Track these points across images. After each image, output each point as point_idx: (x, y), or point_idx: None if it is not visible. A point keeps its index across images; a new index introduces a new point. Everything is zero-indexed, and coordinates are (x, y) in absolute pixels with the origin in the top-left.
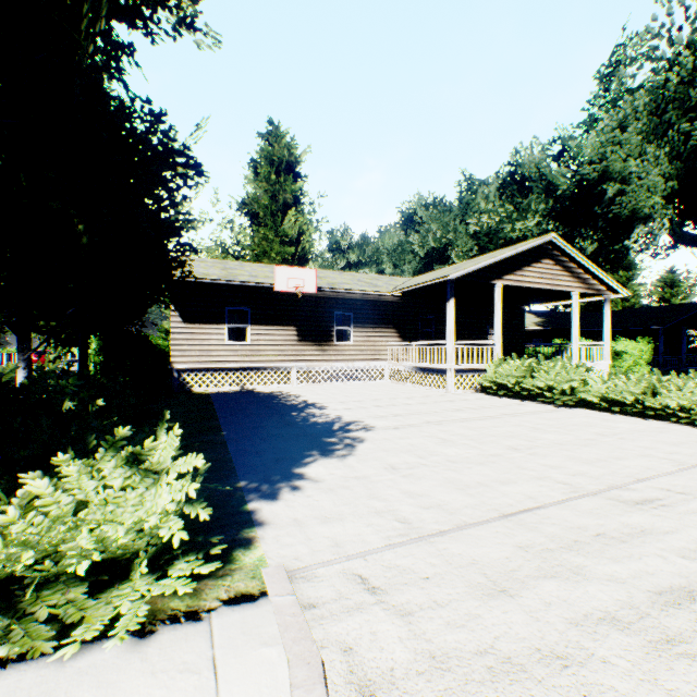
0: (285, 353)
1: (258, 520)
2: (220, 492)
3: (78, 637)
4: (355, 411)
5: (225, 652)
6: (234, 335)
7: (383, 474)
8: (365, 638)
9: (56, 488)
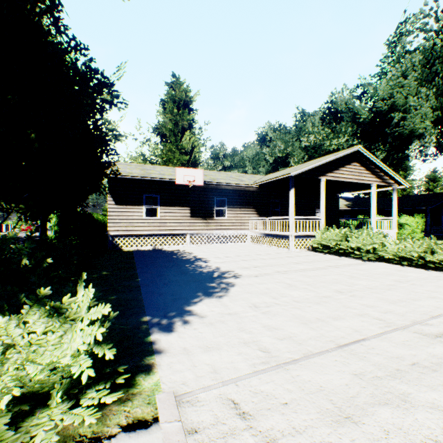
0: (182, 224)
1: (157, 348)
2: (132, 325)
3: None
4: (228, 263)
5: None
6: (150, 213)
7: (249, 311)
8: None
9: None
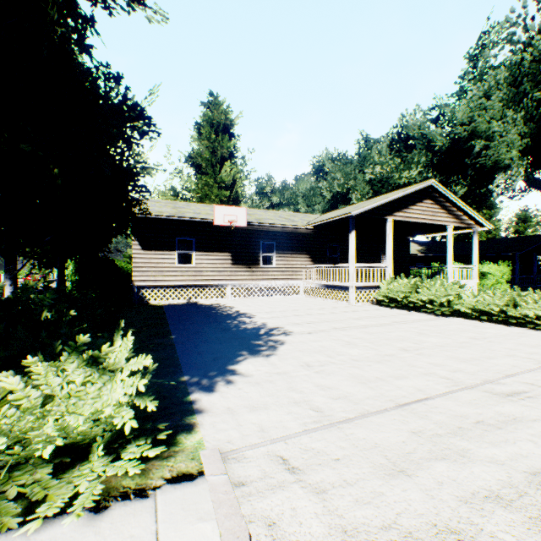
0: (222, 273)
1: (198, 408)
2: (168, 385)
3: (42, 513)
4: (277, 319)
5: (167, 527)
6: (182, 260)
7: (300, 370)
8: (286, 514)
9: (27, 384)
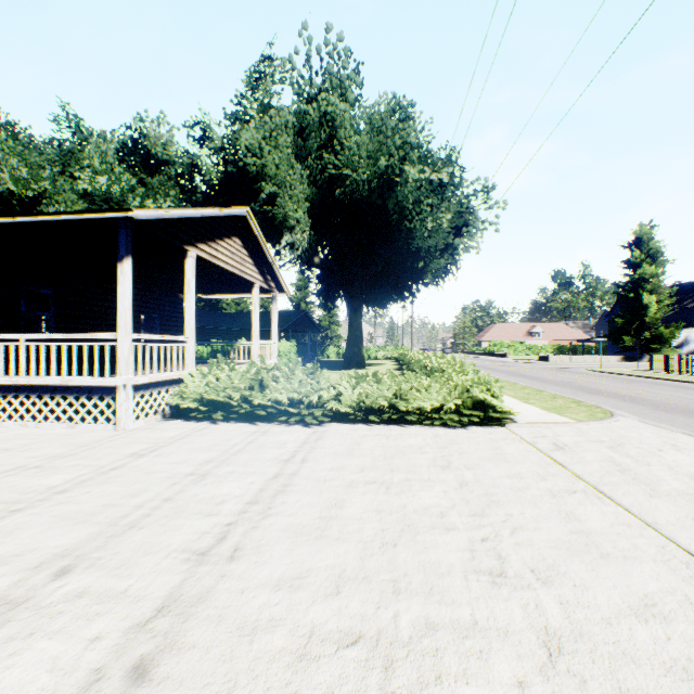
0: None
1: None
2: None
3: None
4: None
5: None
6: None
7: None
8: None
9: None
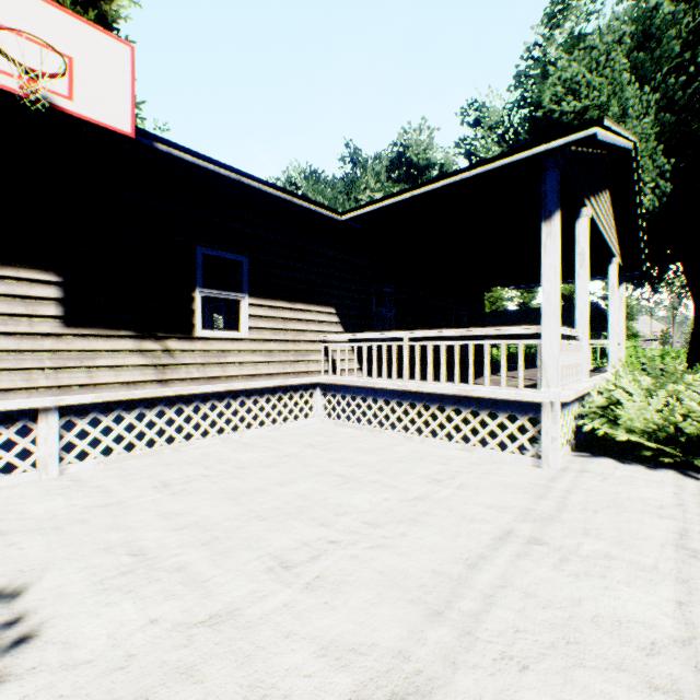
0: (6, 363)
1: None
2: None
3: None
4: None
5: None
6: None
7: None
8: None
9: None
